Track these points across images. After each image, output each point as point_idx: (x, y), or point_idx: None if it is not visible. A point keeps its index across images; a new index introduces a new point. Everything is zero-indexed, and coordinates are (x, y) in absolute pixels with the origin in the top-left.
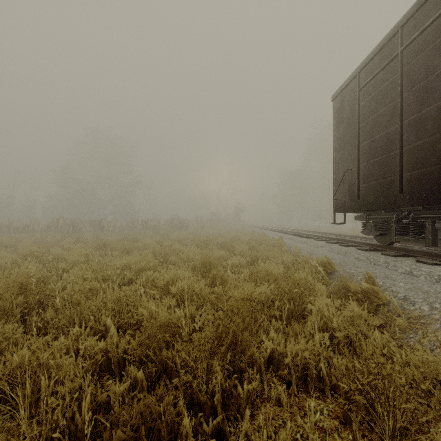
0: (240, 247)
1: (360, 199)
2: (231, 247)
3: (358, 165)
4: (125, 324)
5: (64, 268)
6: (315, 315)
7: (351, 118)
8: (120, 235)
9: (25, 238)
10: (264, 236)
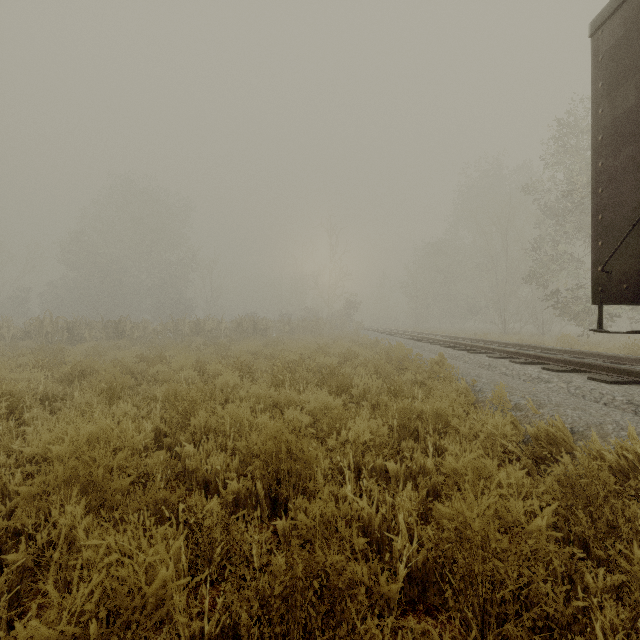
0: (363, 381)
1: None
2: (345, 381)
3: None
4: None
5: None
6: None
7: None
8: (148, 346)
9: None
10: (406, 352)
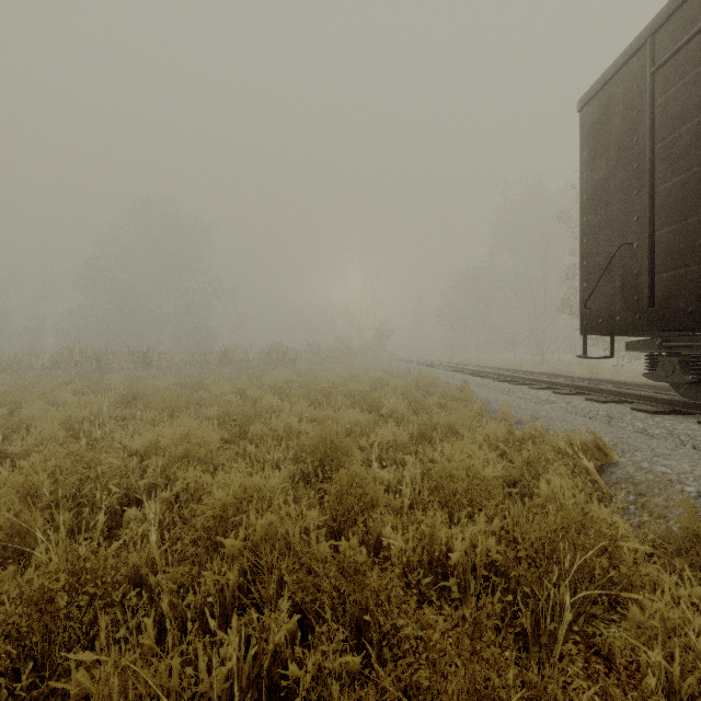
0: (391, 403)
1: (655, 306)
2: (375, 403)
3: (651, 233)
4: (54, 693)
5: (16, 455)
6: (659, 650)
7: (629, 137)
8: (179, 376)
9: (0, 383)
10: (433, 380)
